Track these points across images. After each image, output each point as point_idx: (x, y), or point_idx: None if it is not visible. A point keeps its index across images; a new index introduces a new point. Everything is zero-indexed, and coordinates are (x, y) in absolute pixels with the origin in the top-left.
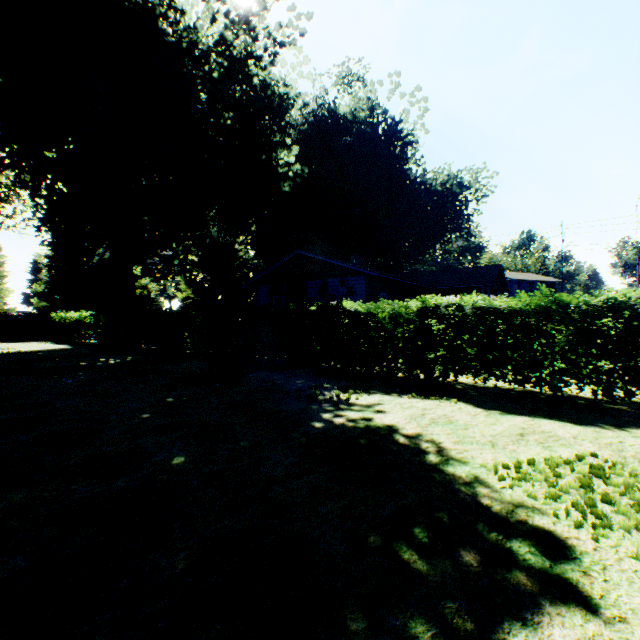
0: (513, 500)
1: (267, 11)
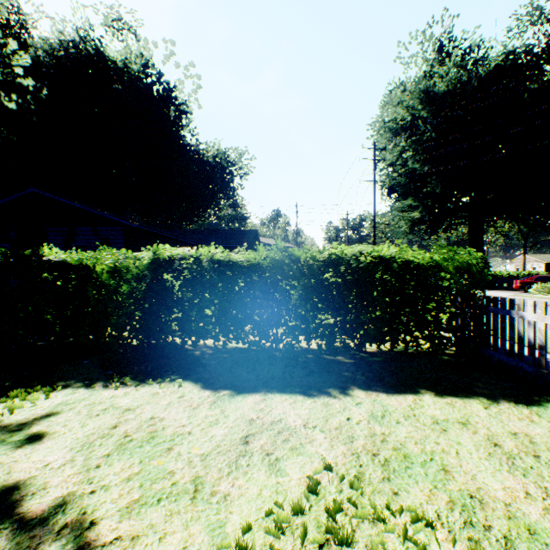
0: None
1: None
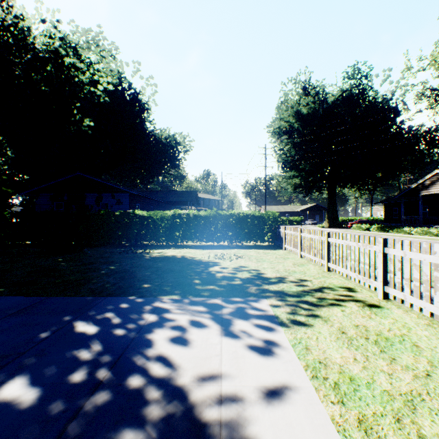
0: (209, 260)
1: (89, 49)
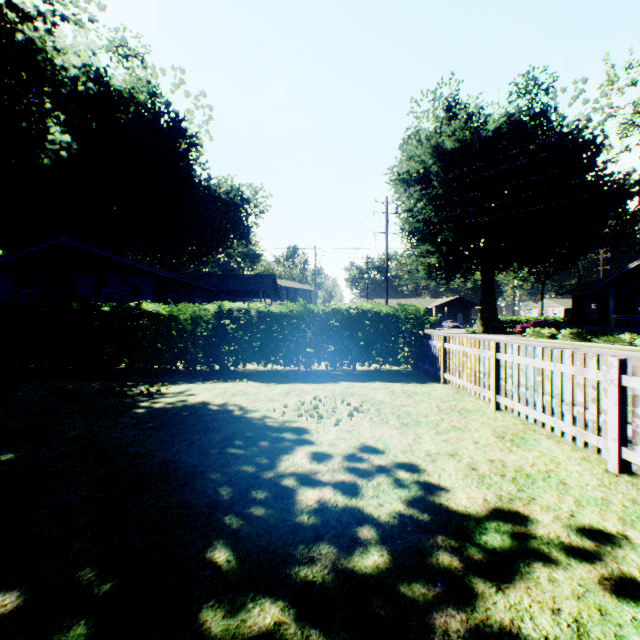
0: (284, 420)
1: None
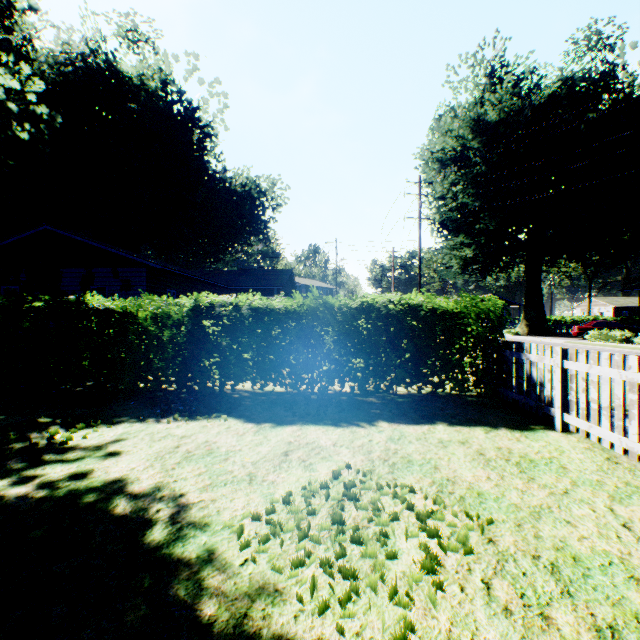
0: (252, 587)
1: None
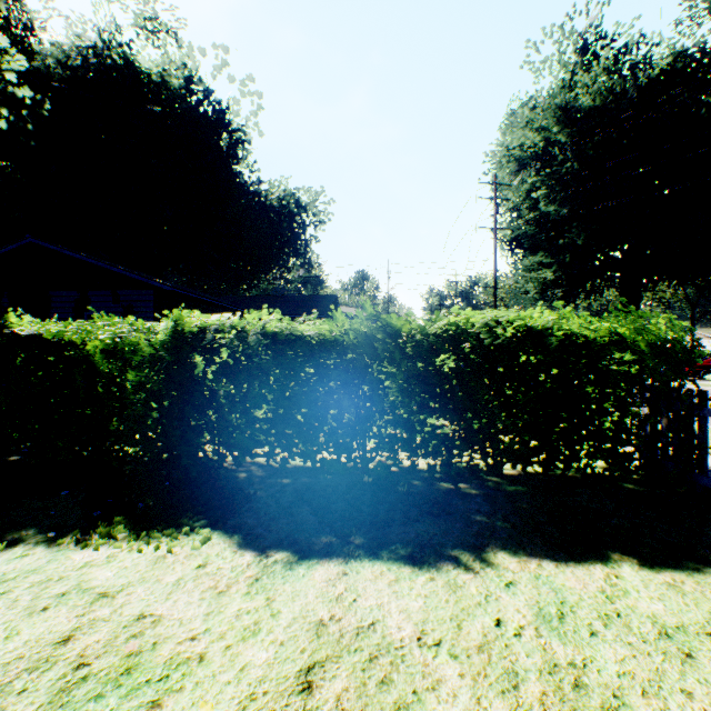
0: None
1: None
